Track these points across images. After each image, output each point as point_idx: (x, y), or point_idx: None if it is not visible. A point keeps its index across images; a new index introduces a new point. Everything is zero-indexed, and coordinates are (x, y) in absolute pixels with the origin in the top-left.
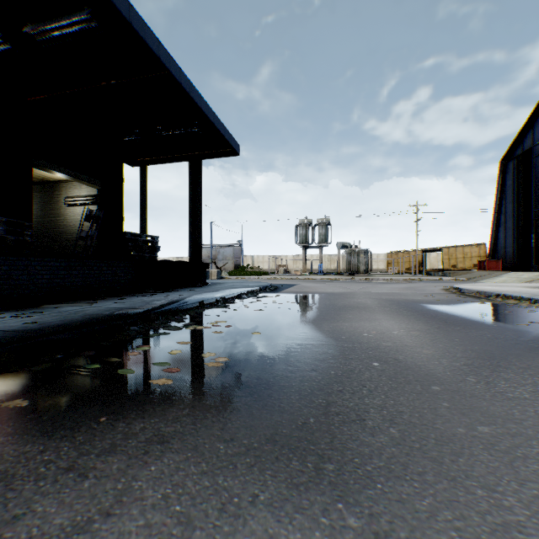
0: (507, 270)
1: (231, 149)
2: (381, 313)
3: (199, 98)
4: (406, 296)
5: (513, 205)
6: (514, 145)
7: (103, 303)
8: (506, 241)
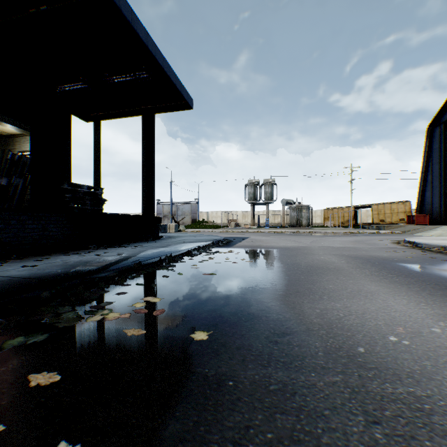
0: (434, 224)
1: (183, 102)
2: (367, 280)
3: (144, 35)
4: (367, 252)
5: (440, 165)
6: (441, 112)
7: (6, 267)
8: (433, 198)
